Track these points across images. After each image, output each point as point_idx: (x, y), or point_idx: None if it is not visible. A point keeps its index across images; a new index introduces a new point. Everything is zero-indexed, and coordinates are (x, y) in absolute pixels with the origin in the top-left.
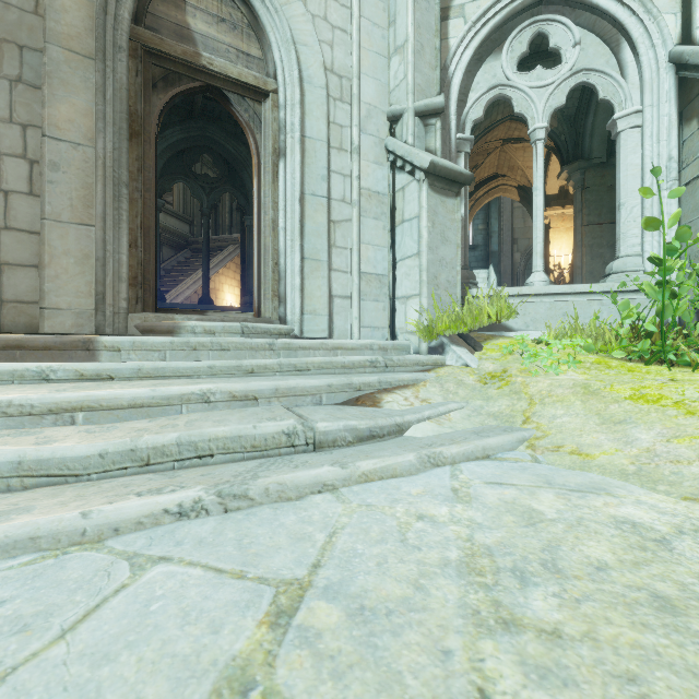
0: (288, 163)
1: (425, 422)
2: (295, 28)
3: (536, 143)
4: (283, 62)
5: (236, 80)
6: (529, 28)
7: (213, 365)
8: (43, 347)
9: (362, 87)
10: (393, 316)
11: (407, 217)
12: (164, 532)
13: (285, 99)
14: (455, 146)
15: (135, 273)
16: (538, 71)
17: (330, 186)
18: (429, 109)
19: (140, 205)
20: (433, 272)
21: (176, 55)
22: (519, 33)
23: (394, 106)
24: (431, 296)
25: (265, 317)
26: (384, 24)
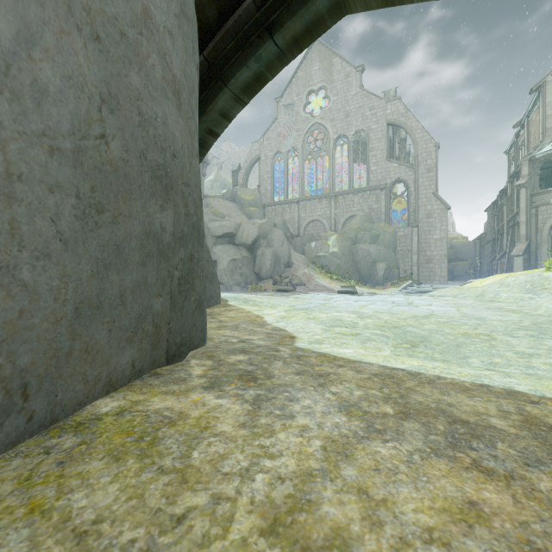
0: None
1: None
2: None
3: None
4: None
5: None
6: None
7: None
8: None
9: None
10: None
11: None
12: None
13: None
14: None
15: None
16: None
17: None
18: None
19: None
20: None
21: None
22: None
23: None
24: None
25: None
26: None
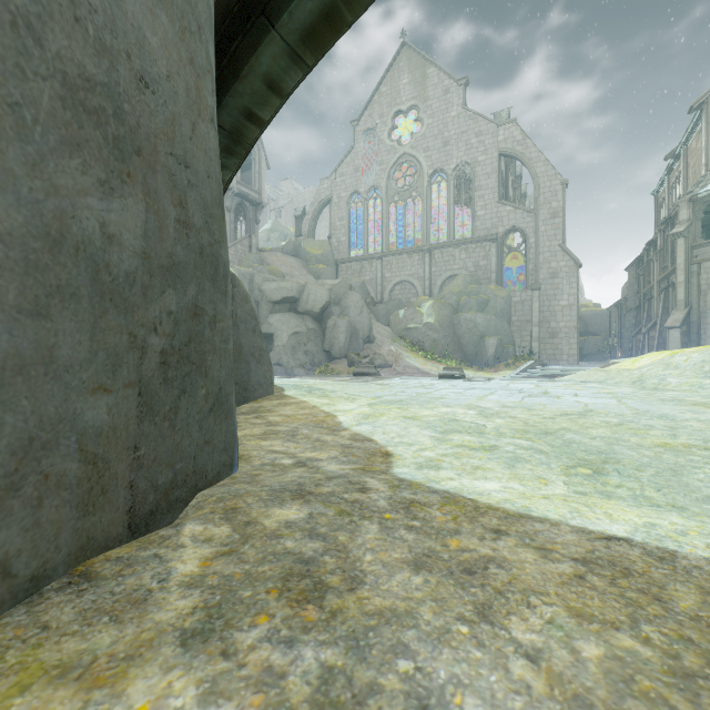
0: None
1: None
2: None
3: None
4: None
5: None
6: None
7: None
8: None
9: None
10: None
11: None
12: None
13: None
14: None
15: None
16: None
17: None
18: None
19: None
20: None
21: None
22: None
23: None
24: None
25: None
26: None
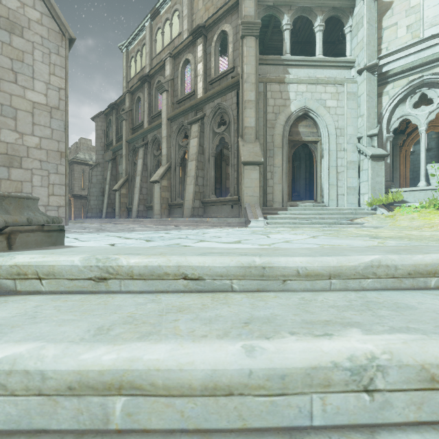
0: (324, 159)
1: (364, 224)
2: (326, 121)
3: (421, 134)
4: (323, 131)
5: (310, 141)
6: (418, 92)
7: (313, 212)
8: (279, 209)
9: (347, 130)
10: (359, 199)
11: (364, 169)
12: (323, 228)
13: (323, 142)
14: (385, 139)
15: (288, 193)
16: (422, 107)
17: (337, 162)
18: (372, 135)
19: (289, 177)
20: (373, 186)
21: (297, 140)
22: (413, 95)
23: (359, 134)
24: (371, 194)
25: (317, 201)
26: (356, 107)
